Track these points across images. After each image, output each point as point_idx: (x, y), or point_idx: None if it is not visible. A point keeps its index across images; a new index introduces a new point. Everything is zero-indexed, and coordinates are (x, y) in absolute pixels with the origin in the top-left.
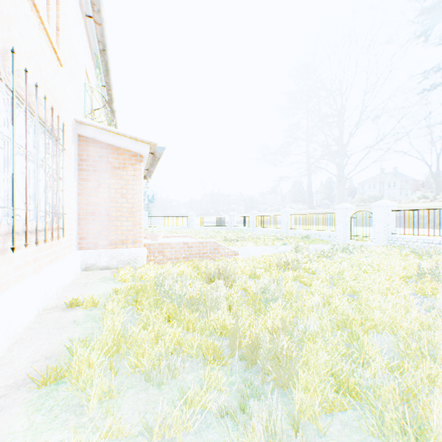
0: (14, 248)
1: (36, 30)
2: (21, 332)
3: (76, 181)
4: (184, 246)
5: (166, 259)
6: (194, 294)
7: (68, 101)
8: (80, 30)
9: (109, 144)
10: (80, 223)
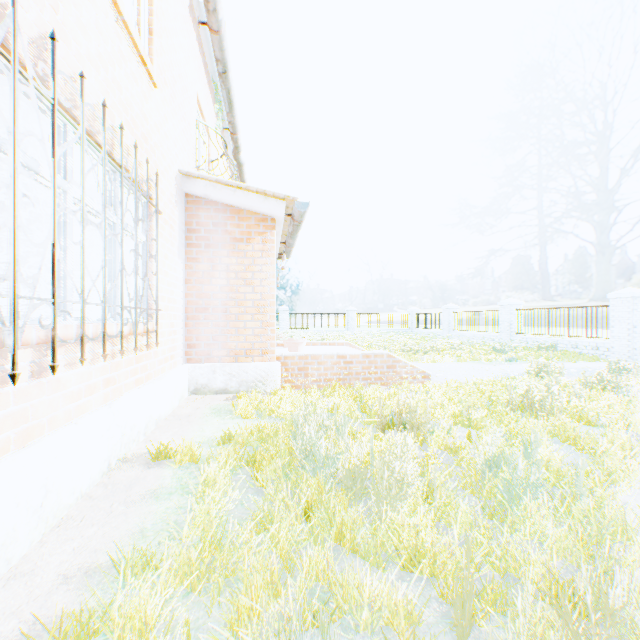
0: (54, 366)
1: (110, 24)
2: (72, 504)
3: (182, 262)
4: (339, 360)
5: (310, 380)
6: (356, 462)
7: (168, 144)
8: (189, 43)
9: (227, 205)
10: (188, 324)
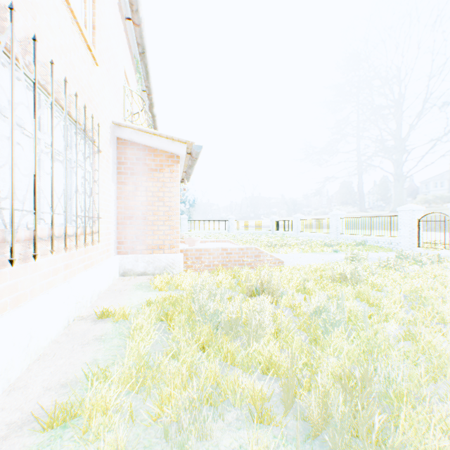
0: (35, 255)
1: (68, 25)
2: (46, 346)
3: (114, 184)
4: (223, 252)
5: (203, 266)
6: (232, 314)
7: (105, 103)
8: (119, 33)
9: (146, 146)
10: (118, 227)
